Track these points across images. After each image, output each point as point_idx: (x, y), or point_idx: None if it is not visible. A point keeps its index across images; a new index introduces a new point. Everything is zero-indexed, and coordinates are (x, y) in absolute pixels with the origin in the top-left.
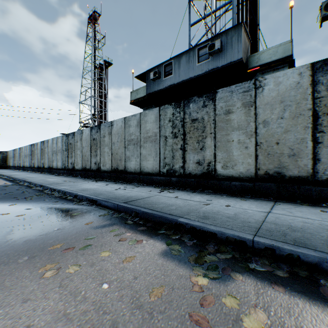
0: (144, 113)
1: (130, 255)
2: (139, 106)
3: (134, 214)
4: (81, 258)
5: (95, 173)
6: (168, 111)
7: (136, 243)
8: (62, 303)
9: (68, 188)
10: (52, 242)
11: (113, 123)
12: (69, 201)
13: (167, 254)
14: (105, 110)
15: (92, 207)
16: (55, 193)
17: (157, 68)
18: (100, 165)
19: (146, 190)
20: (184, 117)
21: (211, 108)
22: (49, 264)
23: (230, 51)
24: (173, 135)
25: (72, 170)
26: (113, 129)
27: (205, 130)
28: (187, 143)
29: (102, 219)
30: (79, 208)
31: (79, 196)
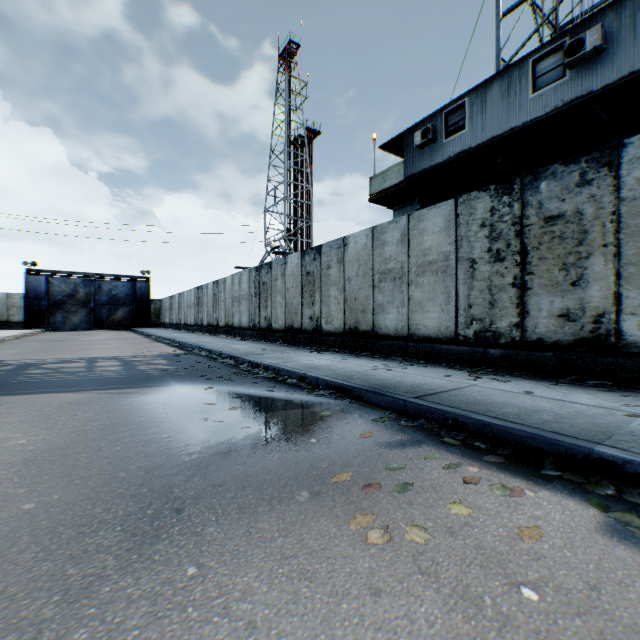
0: (418, 215)
1: (524, 523)
2: (386, 205)
3: (451, 425)
4: (413, 510)
5: (310, 337)
6: (479, 205)
7: (510, 493)
8: (460, 617)
9: (282, 364)
10: (327, 466)
11: (347, 240)
12: (294, 387)
13: (626, 537)
14: (308, 221)
15: (346, 402)
16: (259, 371)
17: (429, 122)
18: (320, 321)
19: (436, 374)
20: (522, 213)
21: (604, 187)
22: (358, 514)
23: (629, 47)
24: (493, 255)
25: (267, 330)
26: (347, 252)
27: (584, 240)
28: (531, 271)
29: (386, 429)
30: (322, 402)
31: (309, 378)
